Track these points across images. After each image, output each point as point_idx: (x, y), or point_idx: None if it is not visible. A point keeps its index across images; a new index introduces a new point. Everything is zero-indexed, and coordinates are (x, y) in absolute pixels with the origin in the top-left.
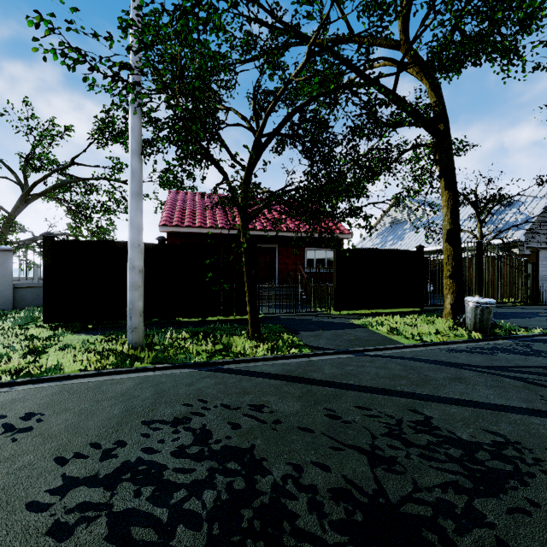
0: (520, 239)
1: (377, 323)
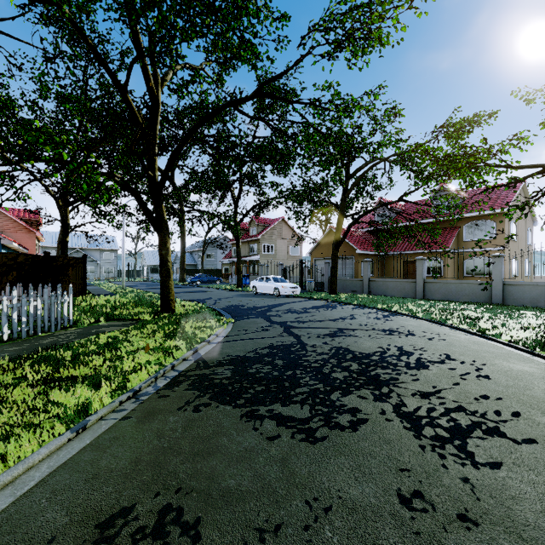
0: None
1: None
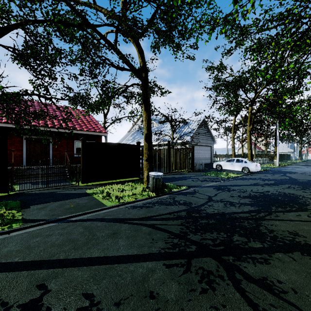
0: (189, 140)
1: (100, 191)
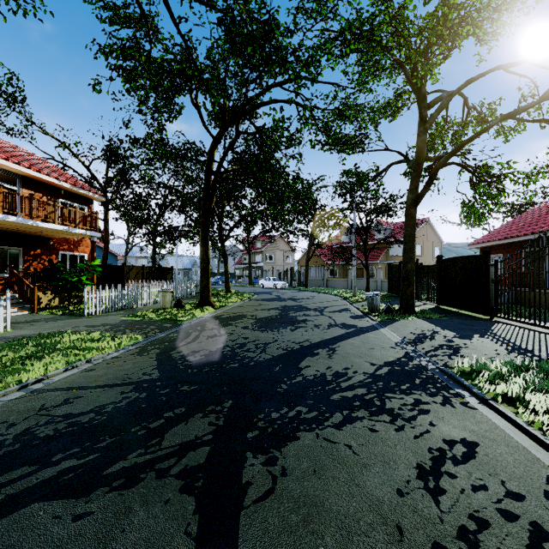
0: None
1: None
